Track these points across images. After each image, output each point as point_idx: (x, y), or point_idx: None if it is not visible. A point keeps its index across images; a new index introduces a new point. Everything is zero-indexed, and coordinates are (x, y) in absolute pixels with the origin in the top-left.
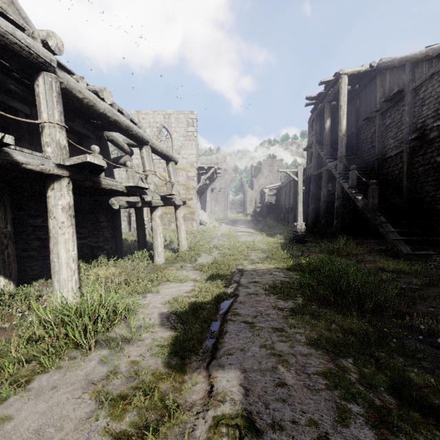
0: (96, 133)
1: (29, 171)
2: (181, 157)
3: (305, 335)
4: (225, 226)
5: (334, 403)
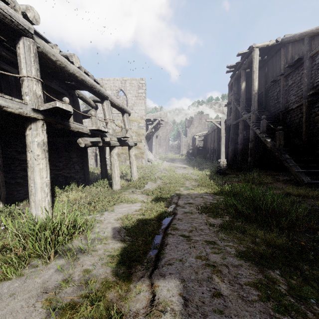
0: (69, 91)
1: (9, 113)
2: (134, 112)
3: (234, 247)
4: (166, 163)
5: (270, 316)
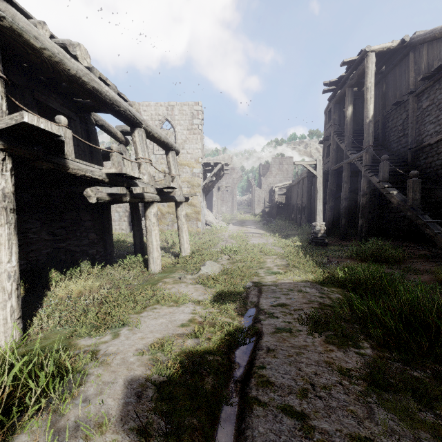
0: (80, 114)
1: None
2: (186, 152)
3: None
4: (232, 227)
5: None
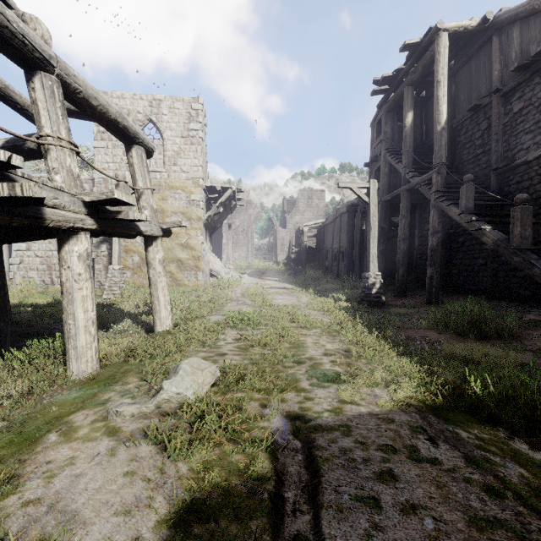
0: None
1: None
2: (179, 170)
3: None
4: (248, 279)
5: None
